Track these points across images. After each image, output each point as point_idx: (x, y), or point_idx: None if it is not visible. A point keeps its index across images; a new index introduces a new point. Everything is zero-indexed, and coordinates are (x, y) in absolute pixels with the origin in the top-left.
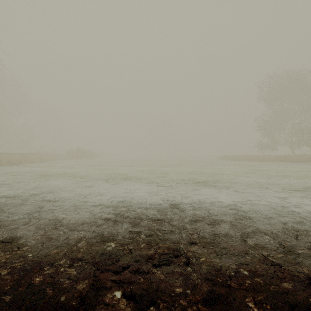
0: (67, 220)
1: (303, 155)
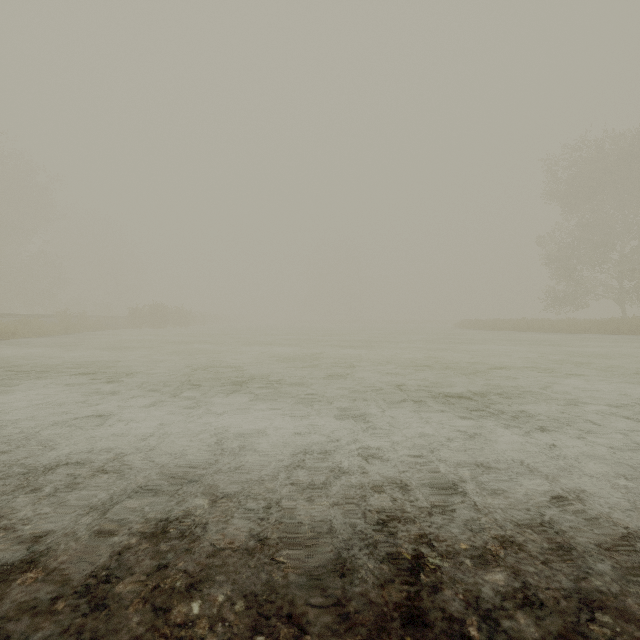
0: None
1: None
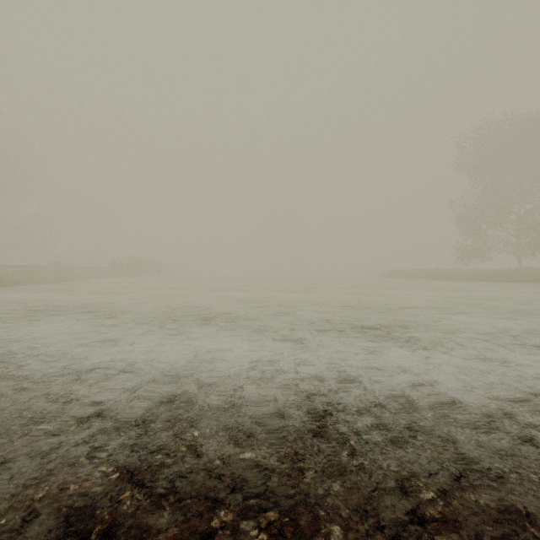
0: None
1: None
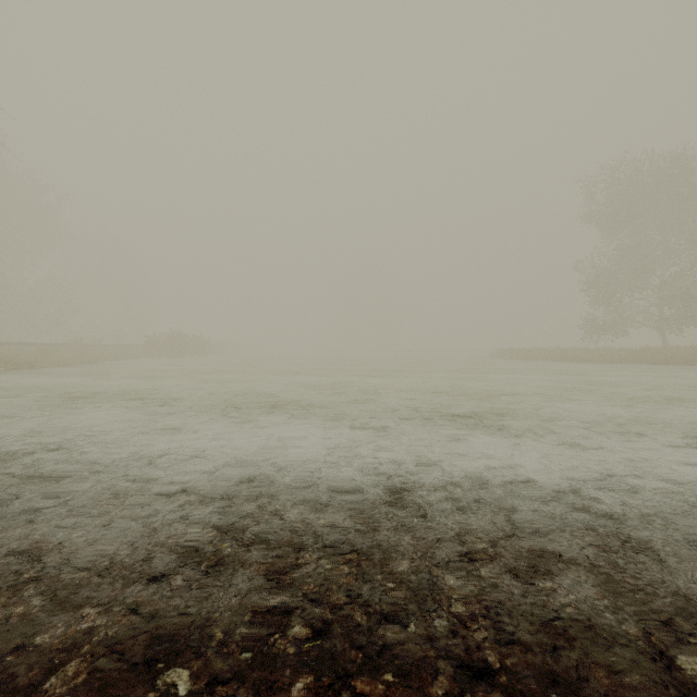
0: (64, 554)
1: (692, 348)
